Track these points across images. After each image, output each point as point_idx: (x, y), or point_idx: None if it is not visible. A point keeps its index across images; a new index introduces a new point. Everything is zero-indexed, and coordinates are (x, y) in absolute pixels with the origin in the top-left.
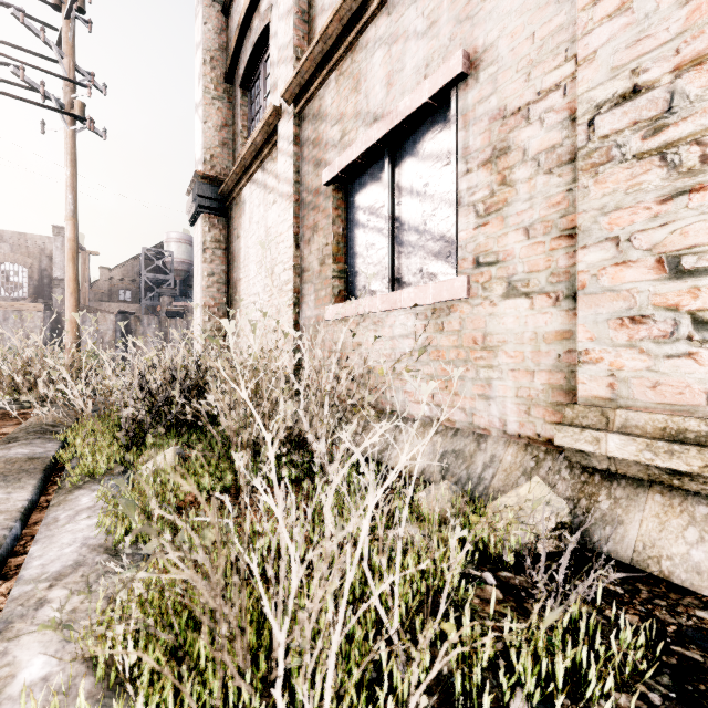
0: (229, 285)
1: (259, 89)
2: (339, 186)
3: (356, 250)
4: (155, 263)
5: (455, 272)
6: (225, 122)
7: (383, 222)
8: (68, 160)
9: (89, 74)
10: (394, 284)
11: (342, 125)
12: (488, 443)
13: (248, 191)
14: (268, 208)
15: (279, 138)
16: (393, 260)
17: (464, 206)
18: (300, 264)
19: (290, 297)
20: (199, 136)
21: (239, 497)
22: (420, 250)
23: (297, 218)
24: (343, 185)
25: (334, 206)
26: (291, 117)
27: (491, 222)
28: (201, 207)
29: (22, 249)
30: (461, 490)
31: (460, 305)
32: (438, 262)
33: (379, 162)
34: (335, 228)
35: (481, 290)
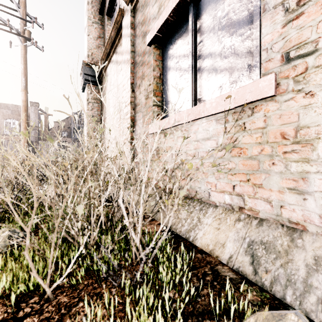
0: (101, 122)
1: (116, 13)
2: (157, 46)
3: (169, 86)
4: (78, 119)
5: (258, 75)
6: (99, 35)
7: (187, 61)
8: (22, 61)
9: (34, 18)
10: (196, 103)
11: (159, 1)
12: (305, 239)
13: (109, 68)
14: (118, 74)
15: (123, 29)
16: (195, 86)
17: (269, 10)
18: (134, 102)
19: (117, 109)
20: (86, 43)
21: (43, 297)
22: (219, 71)
23: (132, 73)
24: (160, 45)
25: (154, 58)
26: (129, 12)
27: (307, 11)
28: (86, 80)
29: (16, 112)
30: (305, 318)
31: (265, 104)
32: (237, 75)
33: (185, 18)
34: (155, 73)
35: (293, 84)
